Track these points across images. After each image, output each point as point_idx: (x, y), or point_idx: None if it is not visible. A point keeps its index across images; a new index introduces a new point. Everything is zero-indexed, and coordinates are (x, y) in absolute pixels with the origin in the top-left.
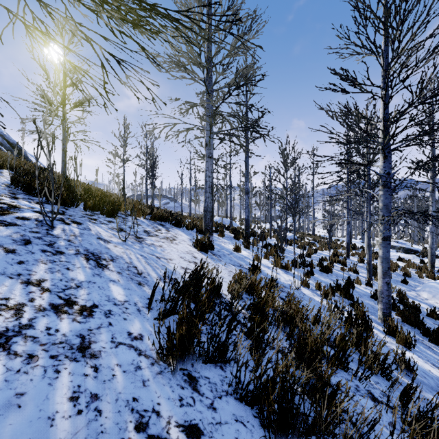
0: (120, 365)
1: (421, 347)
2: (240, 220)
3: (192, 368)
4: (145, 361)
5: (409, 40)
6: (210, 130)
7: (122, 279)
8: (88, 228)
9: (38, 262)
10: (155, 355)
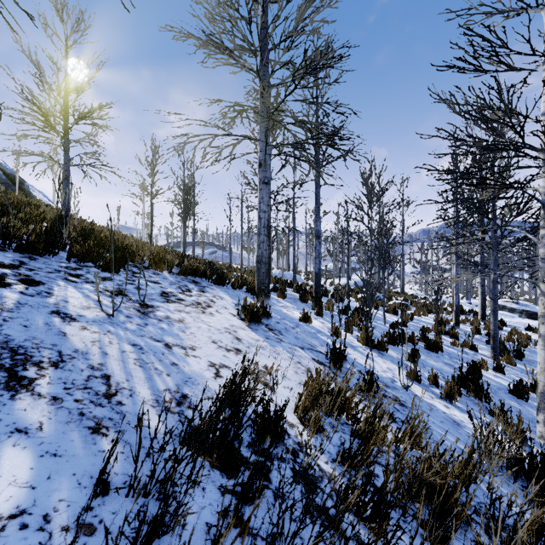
0: None
1: None
2: (306, 274)
3: None
4: None
5: None
6: (266, 141)
7: (53, 420)
8: (48, 291)
9: None
10: None
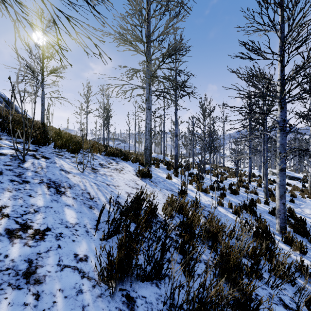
0: (62, 290)
1: (310, 253)
2: (171, 156)
3: (130, 288)
4: (87, 284)
5: (301, 17)
6: (149, 89)
7: (76, 203)
8: (54, 161)
9: (4, 190)
10: (97, 276)
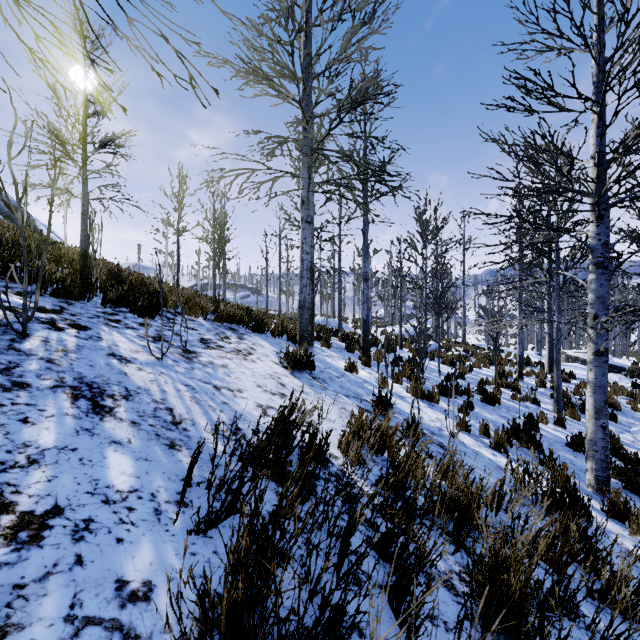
0: None
1: None
2: (354, 321)
3: None
4: None
5: None
6: (309, 178)
7: (137, 437)
8: (97, 336)
9: None
10: None
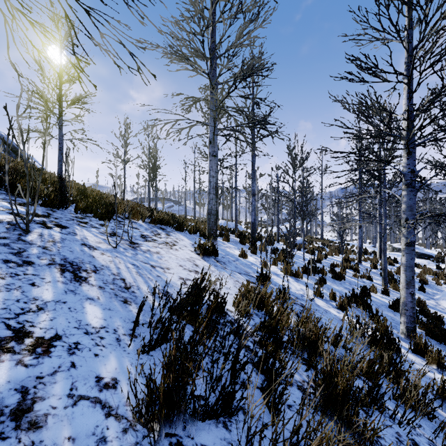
0: (73, 438)
1: None
2: (246, 224)
3: (183, 432)
4: (115, 427)
5: (439, 19)
6: (214, 126)
7: (103, 296)
8: (73, 232)
9: None
10: (131, 414)
